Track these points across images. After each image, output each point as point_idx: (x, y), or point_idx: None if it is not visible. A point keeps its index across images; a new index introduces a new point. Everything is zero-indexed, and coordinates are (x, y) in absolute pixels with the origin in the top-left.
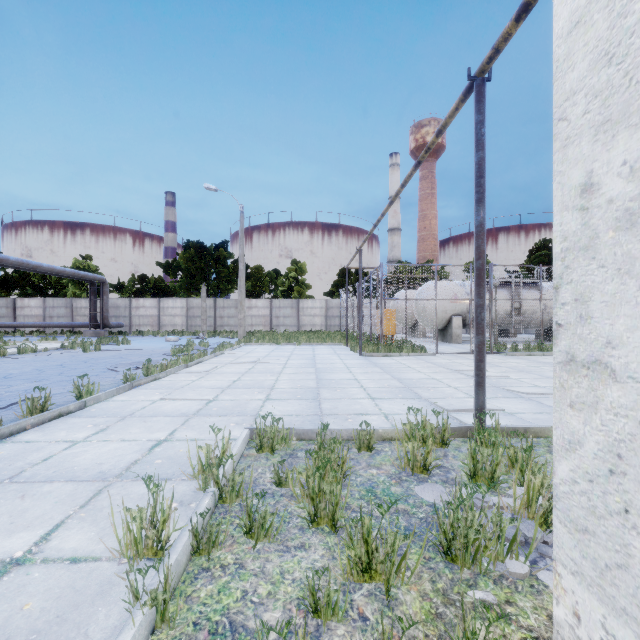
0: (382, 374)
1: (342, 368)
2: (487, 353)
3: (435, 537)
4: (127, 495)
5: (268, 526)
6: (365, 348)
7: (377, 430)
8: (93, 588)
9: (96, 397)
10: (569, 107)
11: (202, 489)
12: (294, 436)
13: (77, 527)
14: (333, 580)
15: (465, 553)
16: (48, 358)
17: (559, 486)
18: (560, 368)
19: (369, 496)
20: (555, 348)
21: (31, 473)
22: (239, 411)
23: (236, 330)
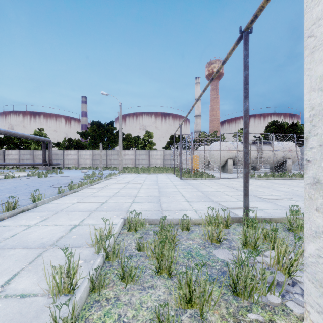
0: (192, 189)
1: (172, 186)
2: None
3: (226, 280)
4: (55, 256)
5: (133, 274)
6: (183, 175)
7: (191, 219)
8: (32, 313)
9: (43, 201)
10: (315, 28)
11: (97, 252)
12: (147, 222)
13: (26, 275)
14: (170, 307)
15: (244, 291)
16: (20, 181)
17: (308, 258)
18: (309, 187)
19: (188, 256)
20: (305, 175)
21: (4, 243)
22: (118, 209)
23: (117, 166)
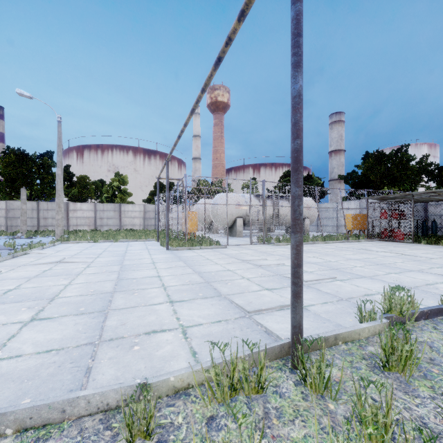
0: (185, 268)
1: (148, 264)
2: (261, 244)
3: None
4: None
5: None
6: (172, 243)
7: (167, 379)
8: None
9: None
10: None
11: None
12: (9, 426)
13: None
14: None
15: None
16: None
17: None
18: None
19: None
20: None
21: None
22: None
23: None
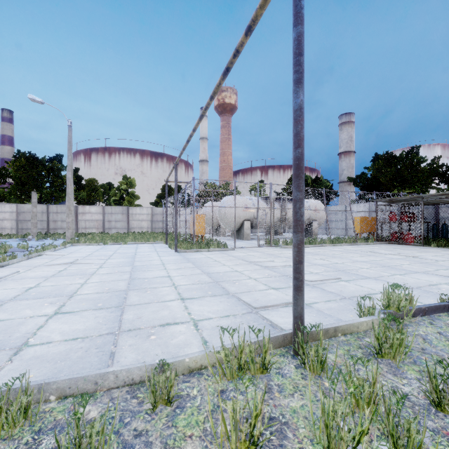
0: (193, 269)
1: (158, 265)
2: (269, 246)
3: None
4: None
5: None
6: (181, 245)
7: (183, 360)
8: None
9: None
10: None
11: None
12: (52, 394)
13: None
14: None
15: None
16: None
17: None
18: None
19: None
20: None
21: None
22: None
23: None
